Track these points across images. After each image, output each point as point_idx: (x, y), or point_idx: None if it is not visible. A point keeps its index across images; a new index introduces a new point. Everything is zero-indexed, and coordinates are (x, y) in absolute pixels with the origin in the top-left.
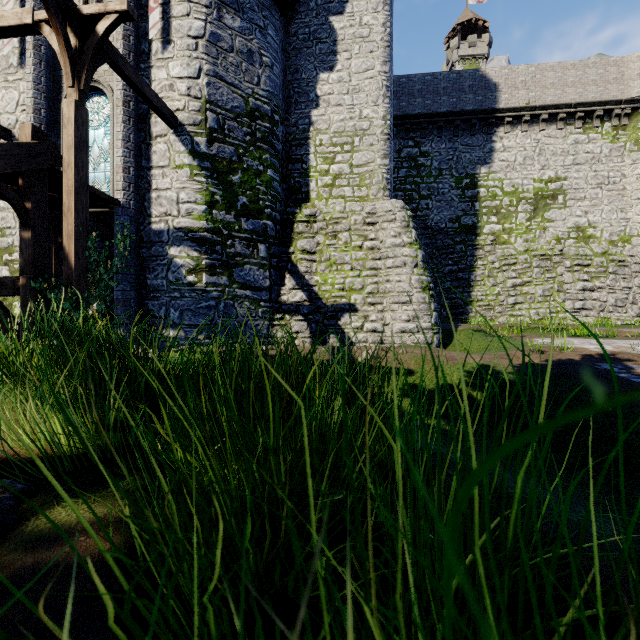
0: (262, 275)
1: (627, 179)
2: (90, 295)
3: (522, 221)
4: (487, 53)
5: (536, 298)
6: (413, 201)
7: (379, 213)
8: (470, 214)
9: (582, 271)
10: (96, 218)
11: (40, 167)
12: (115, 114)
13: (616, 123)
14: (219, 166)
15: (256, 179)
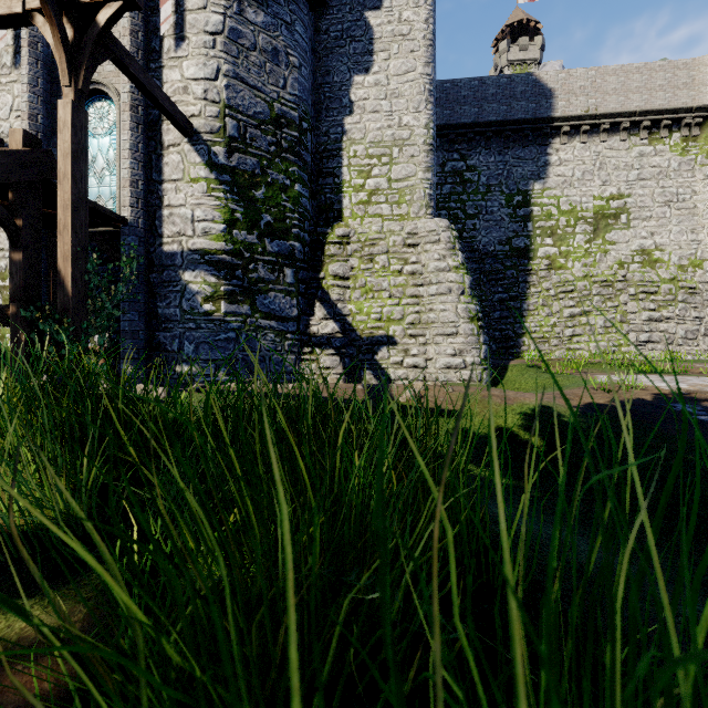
0: (289, 303)
1: (698, 196)
2: (90, 326)
3: (580, 243)
4: (540, 57)
5: (596, 329)
6: (458, 221)
7: (421, 233)
8: (522, 235)
9: (648, 299)
10: (100, 238)
11: (33, 179)
12: (121, 120)
13: (686, 133)
14: (240, 180)
15: (282, 195)
